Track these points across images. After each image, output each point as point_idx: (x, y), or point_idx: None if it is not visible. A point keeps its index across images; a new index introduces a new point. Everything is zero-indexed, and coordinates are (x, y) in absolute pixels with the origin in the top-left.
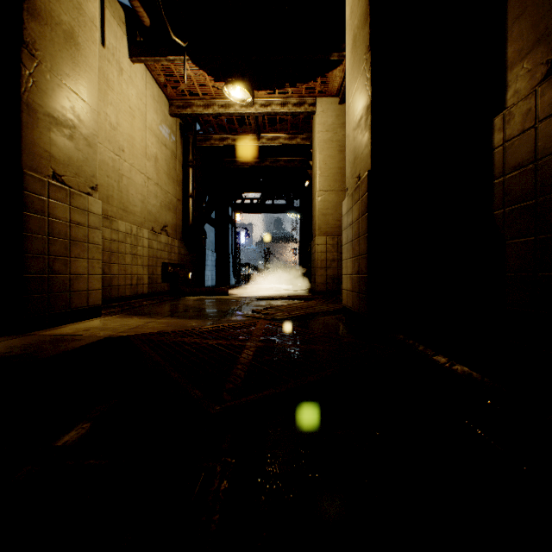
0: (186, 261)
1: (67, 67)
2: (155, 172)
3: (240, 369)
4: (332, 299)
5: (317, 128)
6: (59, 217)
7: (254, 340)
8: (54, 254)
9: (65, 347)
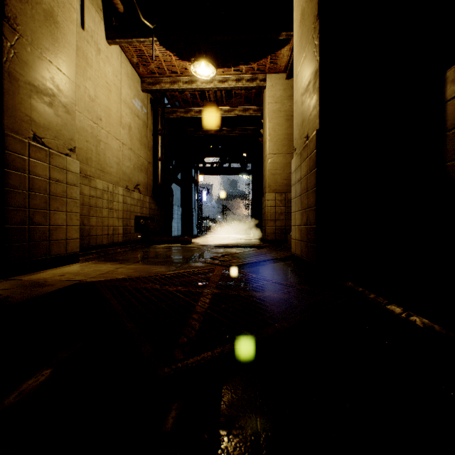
0: (156, 215)
1: (47, 42)
2: (129, 139)
3: (195, 319)
4: (281, 247)
5: (267, 100)
6: (39, 175)
7: (211, 286)
8: (34, 208)
9: (37, 292)
